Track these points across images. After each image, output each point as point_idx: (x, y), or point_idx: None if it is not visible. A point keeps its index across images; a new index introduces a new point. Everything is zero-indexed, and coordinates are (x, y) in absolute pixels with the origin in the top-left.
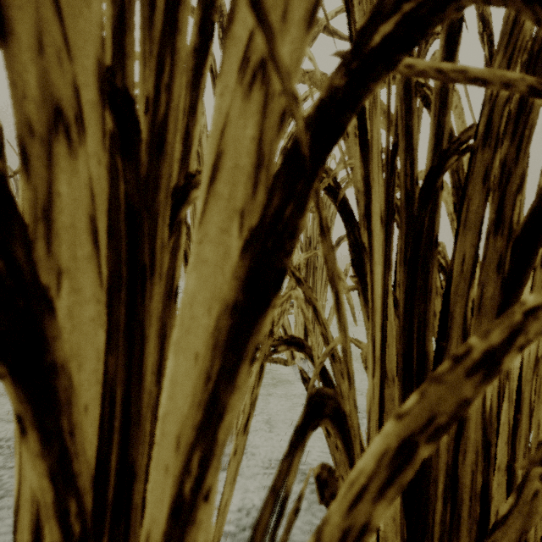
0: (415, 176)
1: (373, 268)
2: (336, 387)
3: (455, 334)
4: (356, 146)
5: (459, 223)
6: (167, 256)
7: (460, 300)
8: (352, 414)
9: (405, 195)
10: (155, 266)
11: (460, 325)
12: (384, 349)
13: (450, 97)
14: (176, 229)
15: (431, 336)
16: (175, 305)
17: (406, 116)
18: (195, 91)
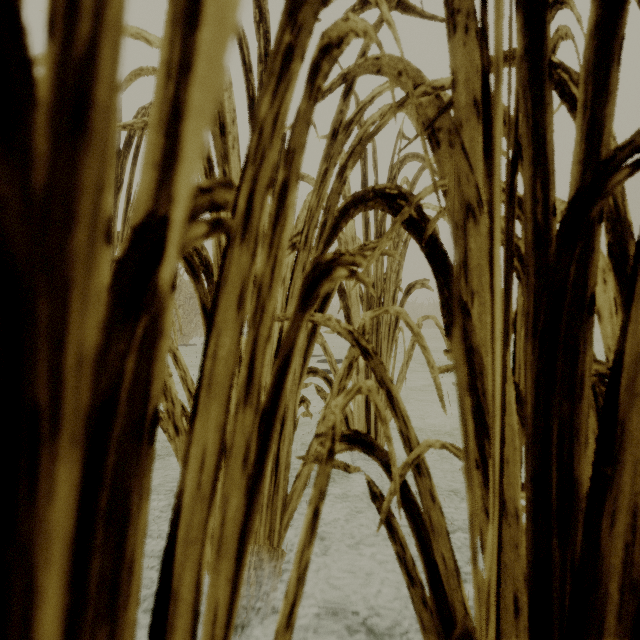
0: (551, 202)
1: (495, 347)
2: (423, 513)
3: (629, 456)
4: (452, 159)
5: (635, 276)
6: (130, 354)
7: (638, 402)
8: (476, 615)
9: (533, 231)
10: (61, 410)
11: (639, 444)
12: (502, 467)
13: (615, 76)
14: (152, 300)
15: (583, 455)
16: (151, 447)
17: (535, 111)
18: (192, 35)
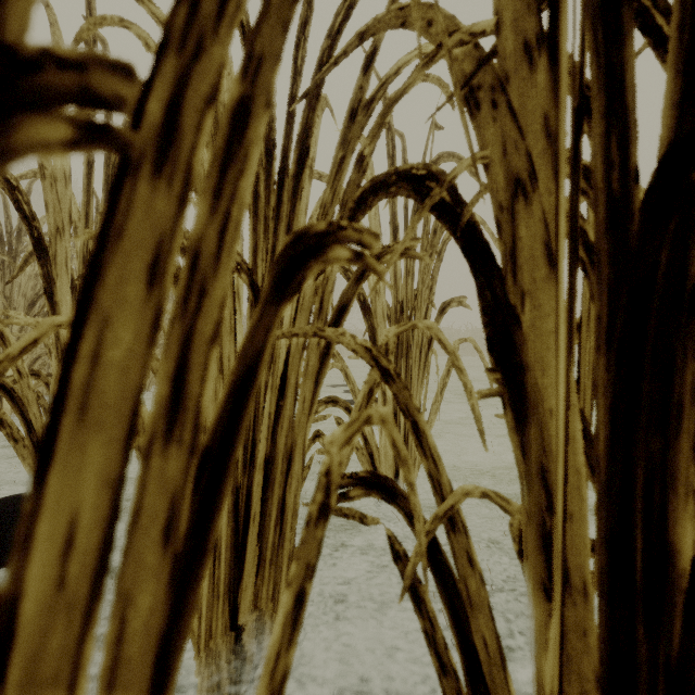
0: (631, 164)
1: (559, 359)
2: (458, 581)
3: None
4: (496, 122)
5: None
6: None
7: None
8: None
9: (606, 205)
10: None
11: None
12: (564, 525)
13: None
14: None
15: (683, 511)
16: None
17: (608, 45)
18: None
